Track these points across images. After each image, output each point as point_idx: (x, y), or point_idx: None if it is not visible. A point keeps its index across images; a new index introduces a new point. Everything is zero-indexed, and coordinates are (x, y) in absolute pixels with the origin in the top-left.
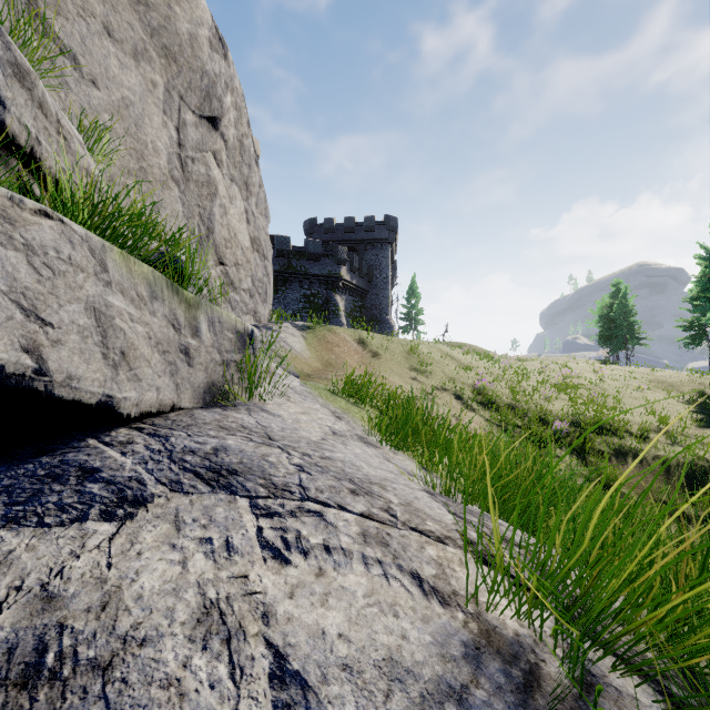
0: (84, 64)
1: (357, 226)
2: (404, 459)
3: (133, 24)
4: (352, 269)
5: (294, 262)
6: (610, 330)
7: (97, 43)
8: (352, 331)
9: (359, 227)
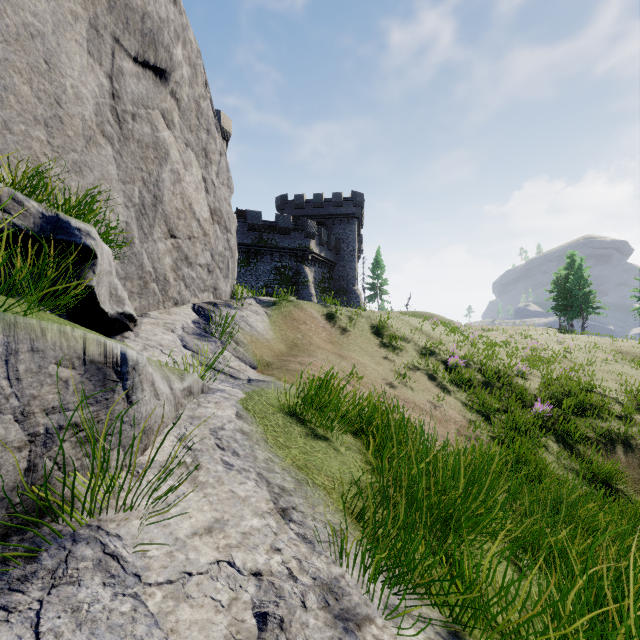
0: None
1: (326, 202)
2: (416, 639)
3: None
4: (320, 242)
5: (265, 236)
6: (566, 299)
7: None
8: (319, 306)
9: (328, 203)
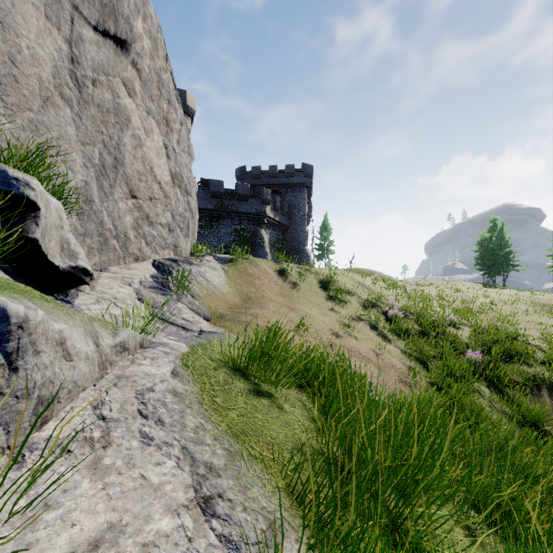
0: None
1: (280, 173)
2: None
3: None
4: (275, 207)
5: (226, 202)
6: (489, 258)
7: None
8: (272, 262)
9: (281, 174)
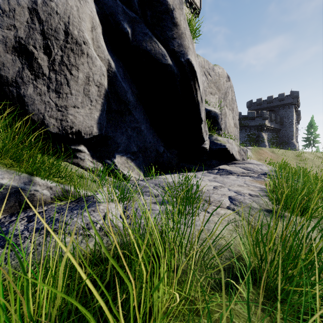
0: (208, 102)
1: (274, 99)
2: None
3: (214, 88)
4: (271, 120)
5: (242, 122)
6: None
7: (209, 97)
8: (269, 149)
9: (275, 100)
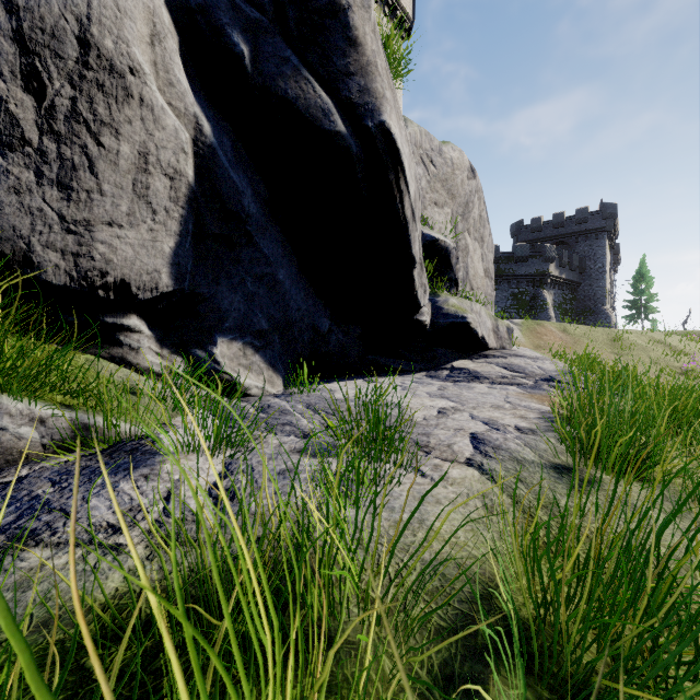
0: (430, 223)
1: (567, 221)
2: None
3: (442, 193)
4: (560, 264)
5: (502, 266)
6: None
7: (433, 212)
8: (557, 324)
9: (570, 221)
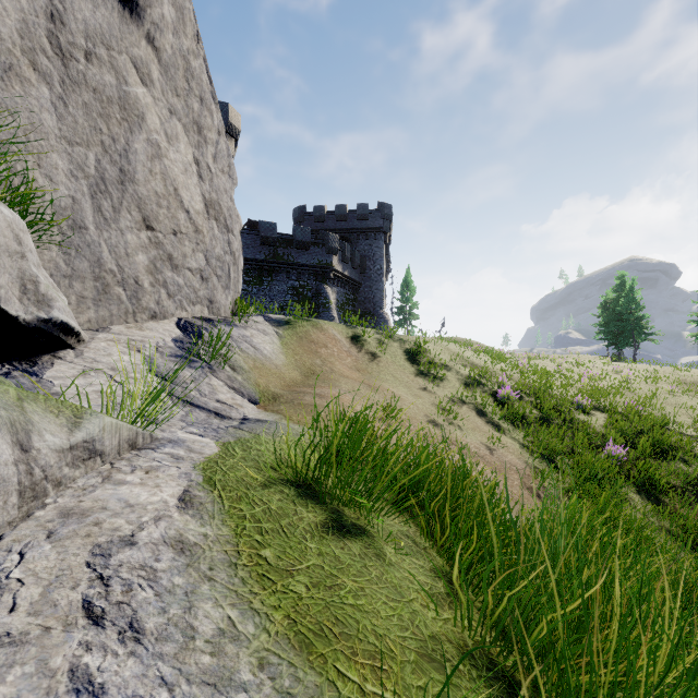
0: None
1: (350, 214)
2: None
3: None
4: (344, 259)
5: (281, 250)
6: (616, 324)
7: None
8: (343, 326)
9: (352, 216)
